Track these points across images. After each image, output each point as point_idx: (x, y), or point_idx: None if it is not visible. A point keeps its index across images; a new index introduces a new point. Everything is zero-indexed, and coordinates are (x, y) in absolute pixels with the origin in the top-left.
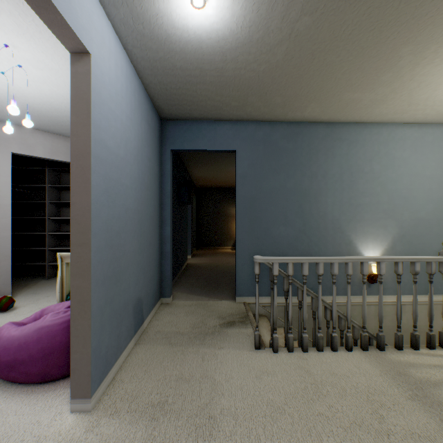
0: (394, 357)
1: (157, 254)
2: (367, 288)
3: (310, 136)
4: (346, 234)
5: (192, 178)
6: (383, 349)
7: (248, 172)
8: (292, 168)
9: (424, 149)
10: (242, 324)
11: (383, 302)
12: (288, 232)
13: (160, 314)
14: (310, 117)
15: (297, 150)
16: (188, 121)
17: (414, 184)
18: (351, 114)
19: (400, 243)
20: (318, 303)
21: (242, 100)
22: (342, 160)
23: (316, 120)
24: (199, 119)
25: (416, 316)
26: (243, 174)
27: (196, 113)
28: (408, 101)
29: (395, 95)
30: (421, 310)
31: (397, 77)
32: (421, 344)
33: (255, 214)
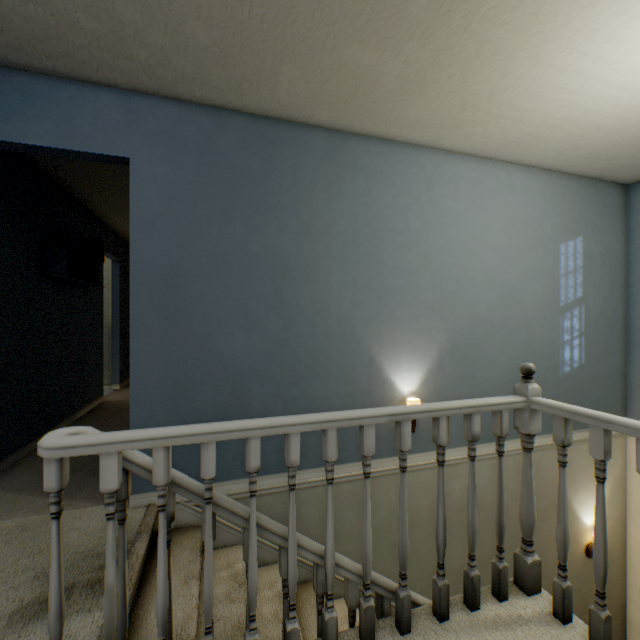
0: None
1: None
2: None
3: (298, 150)
4: (365, 345)
5: (127, 241)
6: (408, 630)
7: (162, 210)
8: (261, 212)
9: (485, 201)
10: (88, 598)
11: (426, 465)
12: (252, 344)
13: None
14: (294, 108)
15: (273, 176)
16: None
17: (472, 258)
18: (369, 114)
19: (451, 358)
20: (249, 550)
21: (104, 13)
22: (357, 206)
23: (309, 120)
24: (23, 66)
25: (474, 534)
26: (149, 215)
27: None
28: (461, 96)
29: (440, 74)
30: (481, 469)
31: (441, 14)
32: (482, 526)
33: (177, 305)
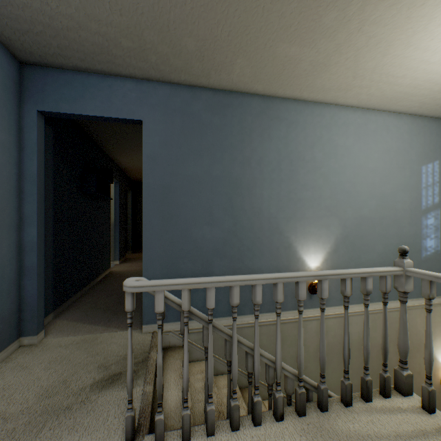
0: (341, 425)
1: (4, 271)
2: (309, 300)
3: (242, 110)
4: (285, 235)
5: (122, 169)
6: (326, 410)
7: (160, 151)
8: (219, 150)
9: (367, 138)
10: None
11: (326, 316)
12: (214, 234)
13: (1, 371)
14: (241, 84)
15: (227, 127)
16: (67, 71)
17: (358, 177)
18: (290, 85)
19: (343, 245)
20: (232, 352)
21: (136, 37)
22: (280, 145)
23: (249, 91)
24: (84, 69)
25: (368, 354)
26: (153, 155)
27: (74, 57)
28: (353, 70)
29: (340, 58)
30: None
31: (343, 22)
32: None
33: (169, 209)
